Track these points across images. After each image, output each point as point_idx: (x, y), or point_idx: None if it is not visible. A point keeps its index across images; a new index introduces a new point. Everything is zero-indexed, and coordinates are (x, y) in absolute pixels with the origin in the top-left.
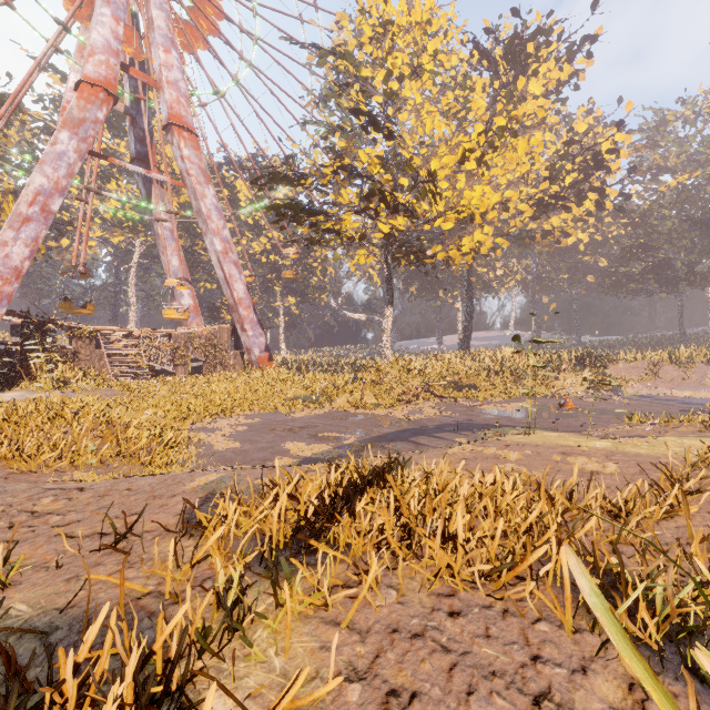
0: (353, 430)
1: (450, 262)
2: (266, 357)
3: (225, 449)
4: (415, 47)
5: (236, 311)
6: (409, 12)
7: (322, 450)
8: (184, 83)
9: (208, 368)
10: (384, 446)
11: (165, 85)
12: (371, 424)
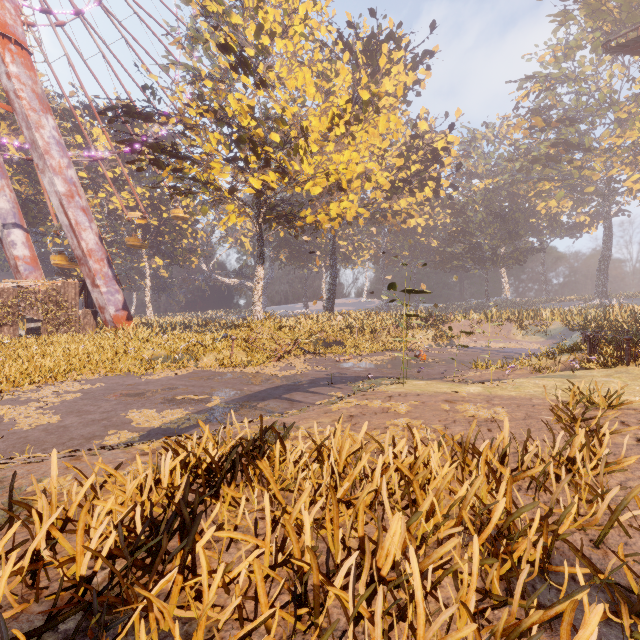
0: (219, 391)
1: (319, 227)
2: (124, 316)
3: (33, 427)
4: (286, 6)
5: (86, 263)
6: None
7: (176, 418)
8: None
9: (47, 329)
10: (255, 406)
11: None
12: (240, 382)
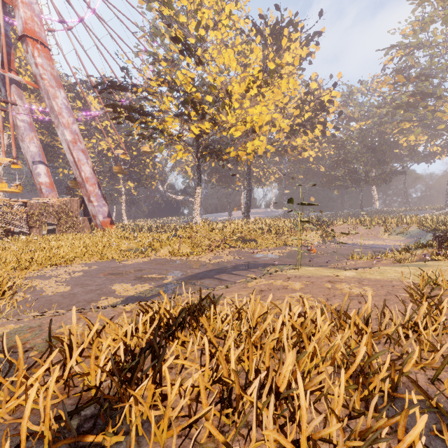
0: (171, 272)
1: (239, 159)
2: (108, 222)
3: (54, 294)
4: (217, 7)
5: (84, 186)
6: None
7: (144, 289)
8: (38, 7)
9: (60, 230)
10: (195, 283)
11: (20, 4)
12: (185, 267)
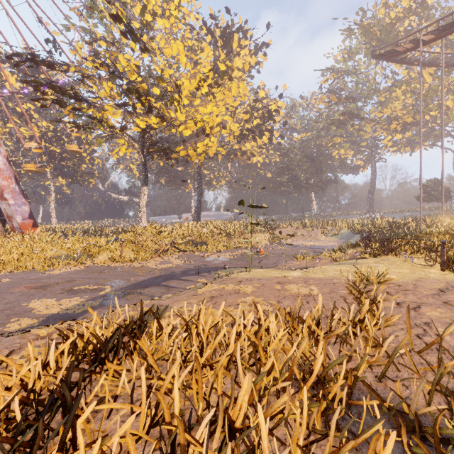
0: (111, 281)
1: (189, 159)
2: (30, 224)
3: None
4: None
5: None
6: None
7: (73, 304)
8: None
9: None
10: (139, 292)
11: None
12: (128, 274)
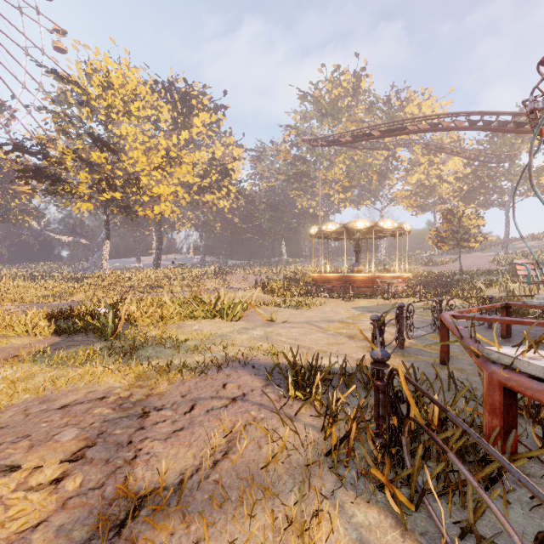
0: None
1: (147, 216)
2: None
3: None
4: (127, 99)
5: None
6: (123, 79)
7: None
8: None
9: None
10: None
11: None
12: None
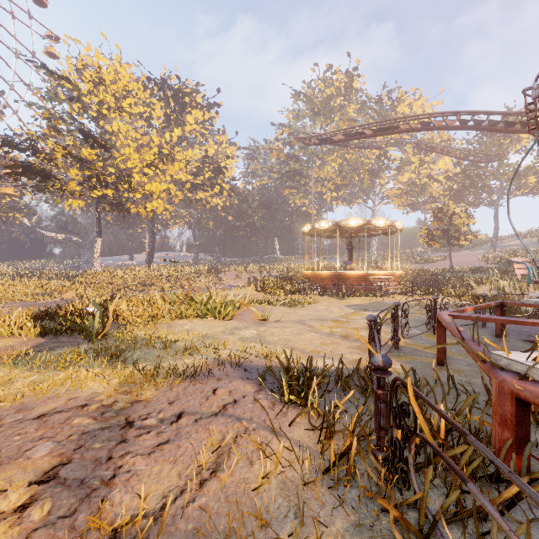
0: None
1: (140, 214)
2: None
3: None
4: (118, 95)
5: None
6: (115, 75)
7: None
8: None
9: None
10: None
11: None
12: None
